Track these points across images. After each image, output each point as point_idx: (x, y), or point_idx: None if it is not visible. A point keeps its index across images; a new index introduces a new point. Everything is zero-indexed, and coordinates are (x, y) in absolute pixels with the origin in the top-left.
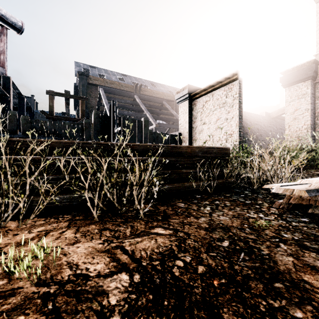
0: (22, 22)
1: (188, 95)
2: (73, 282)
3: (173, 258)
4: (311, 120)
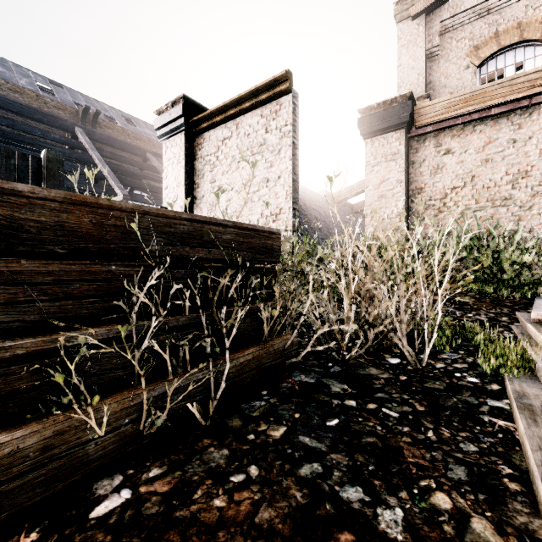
0: None
1: (184, 120)
2: None
3: None
4: (405, 201)
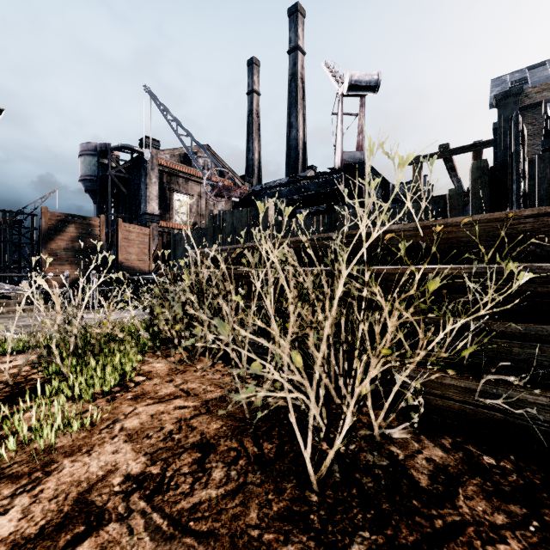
0: (377, 73)
1: None
2: None
3: None
4: None
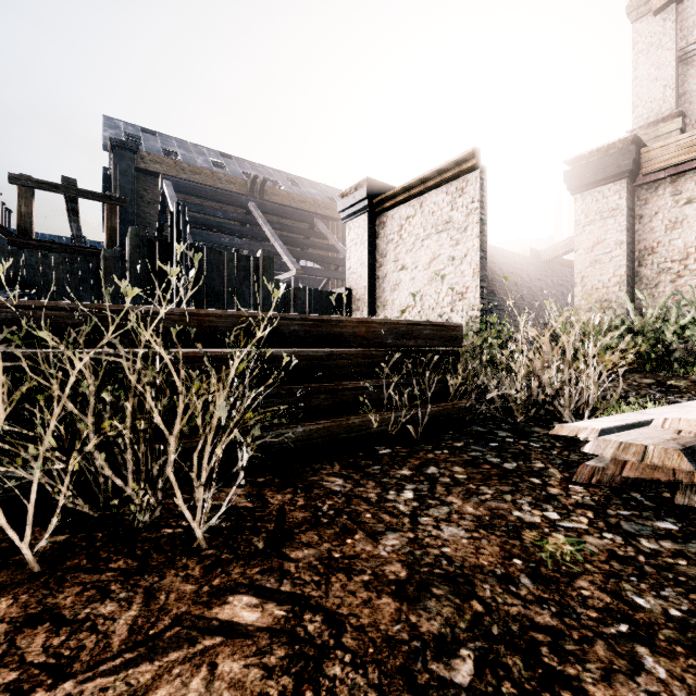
0: None
1: (367, 202)
2: None
3: None
4: (627, 266)
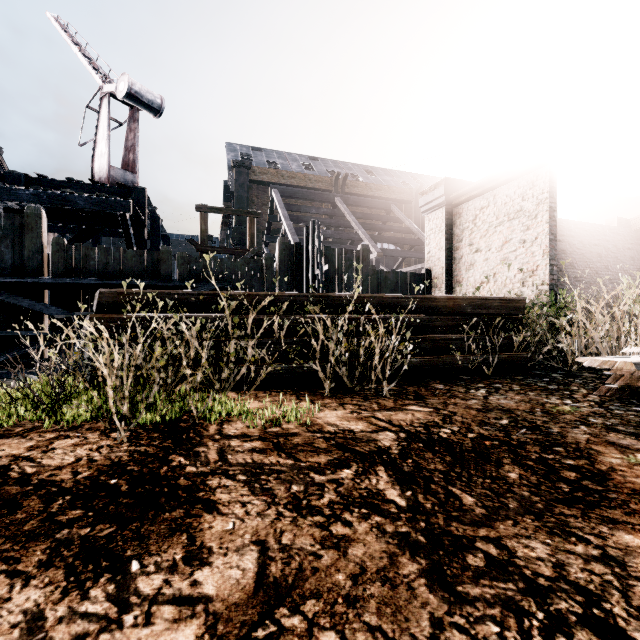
0: (161, 98)
1: (445, 198)
2: (342, 433)
3: (438, 427)
4: None
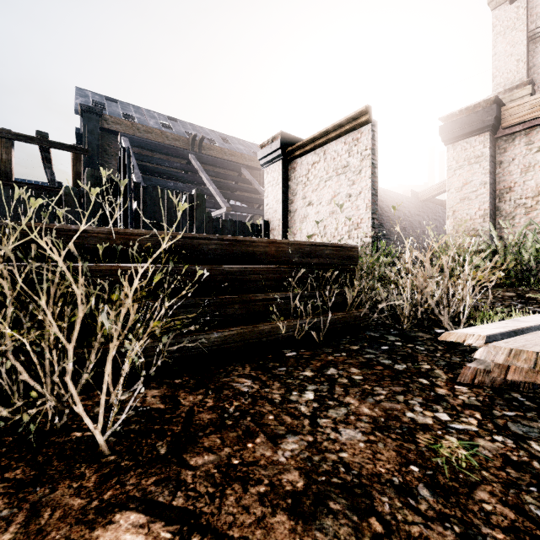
0: None
1: (281, 151)
2: None
3: None
4: (490, 202)
